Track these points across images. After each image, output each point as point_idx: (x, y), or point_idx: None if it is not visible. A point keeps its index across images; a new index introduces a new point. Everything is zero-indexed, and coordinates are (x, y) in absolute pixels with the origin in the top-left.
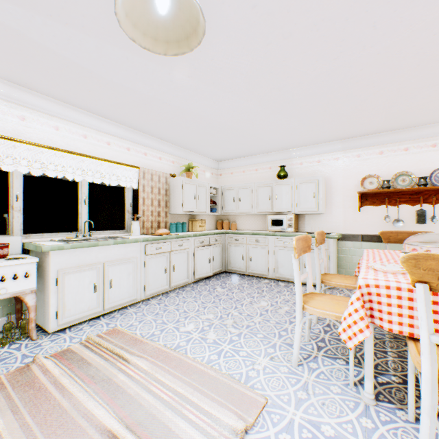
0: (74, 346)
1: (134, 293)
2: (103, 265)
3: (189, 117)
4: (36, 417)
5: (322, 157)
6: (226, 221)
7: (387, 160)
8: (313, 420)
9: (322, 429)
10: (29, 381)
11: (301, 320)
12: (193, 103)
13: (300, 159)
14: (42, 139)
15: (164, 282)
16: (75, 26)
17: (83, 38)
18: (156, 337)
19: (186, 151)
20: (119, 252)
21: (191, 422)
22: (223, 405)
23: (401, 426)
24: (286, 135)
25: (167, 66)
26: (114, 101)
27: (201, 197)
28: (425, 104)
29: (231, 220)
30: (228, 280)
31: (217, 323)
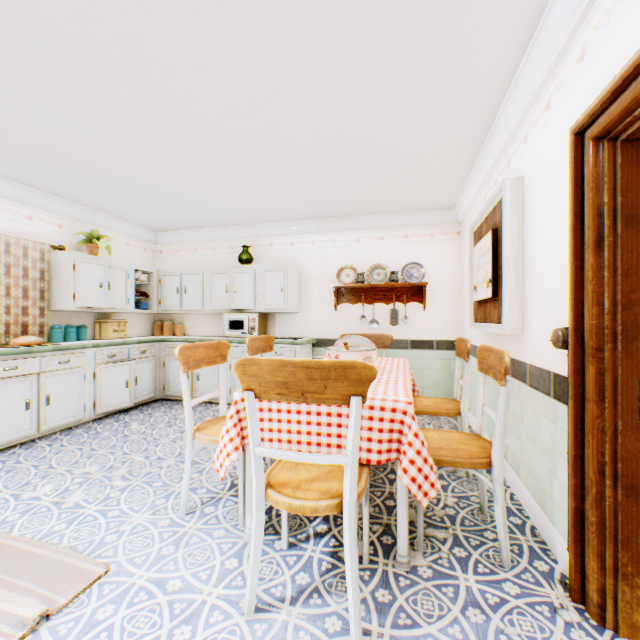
0: None
1: None
2: None
3: (68, 158)
4: None
5: (296, 239)
6: (169, 322)
7: (364, 250)
8: (164, 577)
9: (169, 585)
10: None
11: (191, 453)
12: (63, 138)
13: (271, 239)
14: None
15: (27, 425)
16: None
17: None
18: None
19: (90, 211)
20: None
21: None
22: (27, 591)
23: (270, 557)
24: (241, 204)
25: None
26: None
27: (116, 286)
28: (384, 189)
29: (177, 321)
30: (159, 411)
31: (98, 477)
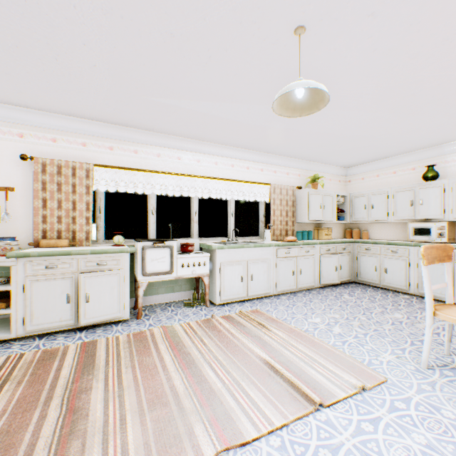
0: (232, 315)
1: (267, 287)
2: (246, 263)
3: (315, 136)
4: (222, 343)
5: None
6: (356, 229)
7: None
8: (433, 404)
9: (441, 411)
10: (213, 326)
11: (431, 325)
12: (318, 125)
13: None
14: (208, 173)
15: (292, 283)
16: (237, 101)
17: (240, 106)
18: (287, 321)
19: (312, 163)
20: (257, 253)
21: (319, 372)
22: (344, 370)
23: None
24: (432, 131)
25: None
26: (254, 137)
27: (327, 206)
28: None
29: (361, 229)
30: (356, 290)
31: (342, 322)
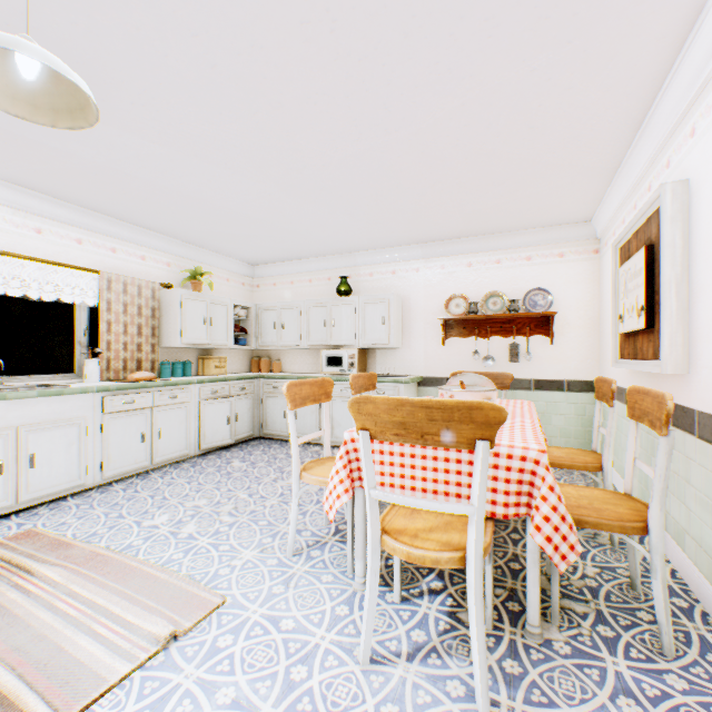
0: None
1: (80, 475)
2: (16, 431)
3: (178, 198)
4: None
5: (399, 266)
6: (266, 358)
7: (476, 275)
8: (276, 615)
9: (282, 623)
10: None
11: (298, 493)
12: (175, 179)
13: (370, 268)
14: None
15: (142, 457)
16: None
17: None
18: (97, 537)
19: (194, 248)
20: (50, 409)
21: (99, 637)
22: (157, 611)
23: (381, 609)
24: (340, 233)
25: (112, 124)
26: (39, 165)
27: (218, 322)
28: (502, 205)
29: (274, 357)
30: (258, 449)
31: (207, 511)
